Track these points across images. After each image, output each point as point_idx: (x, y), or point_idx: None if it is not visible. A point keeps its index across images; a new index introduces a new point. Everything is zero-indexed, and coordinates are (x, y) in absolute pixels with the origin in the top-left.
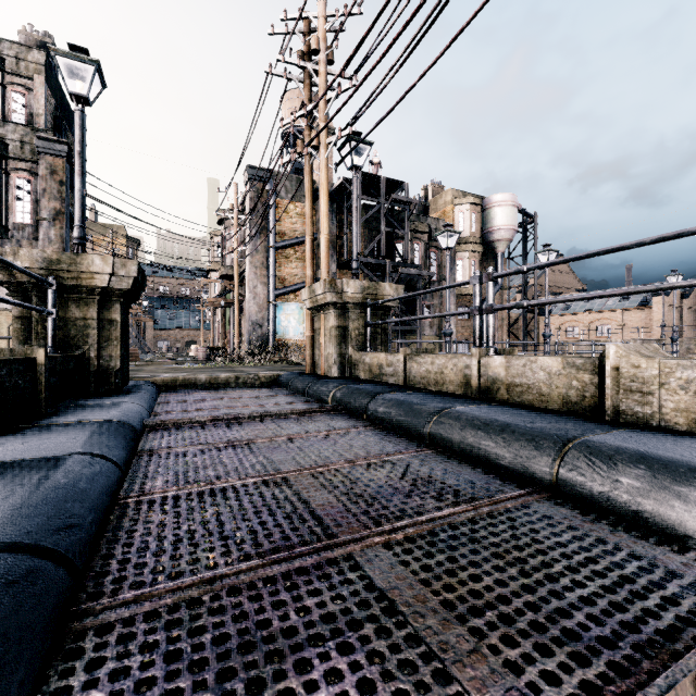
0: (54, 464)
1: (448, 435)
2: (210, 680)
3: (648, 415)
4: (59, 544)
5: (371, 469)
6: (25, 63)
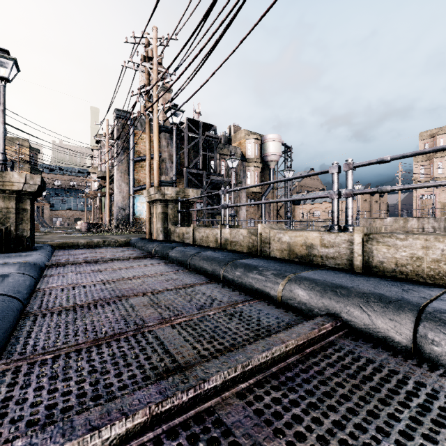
0: (5, 276)
1: (194, 264)
2: (70, 320)
3: (270, 252)
4: (16, 296)
5: (154, 277)
6: None
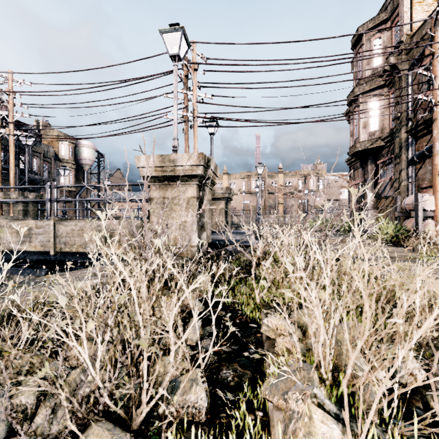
0: None
1: None
2: None
3: None
4: None
5: None
6: None
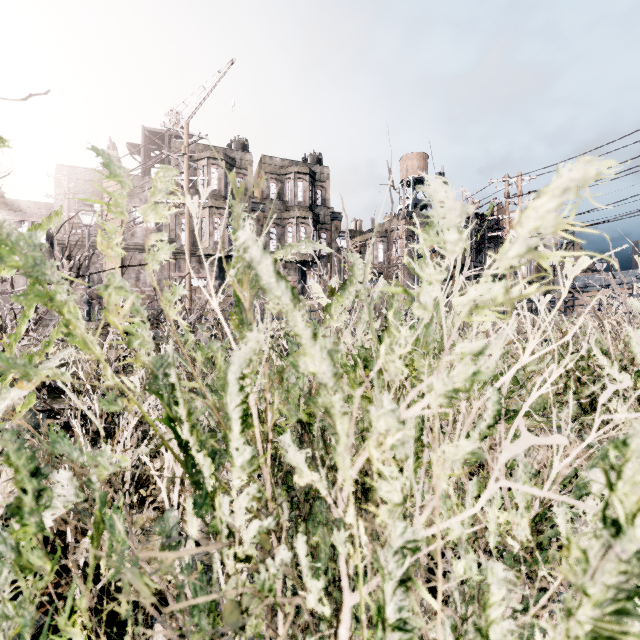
0: None
1: None
2: None
3: None
4: None
5: None
6: (323, 175)
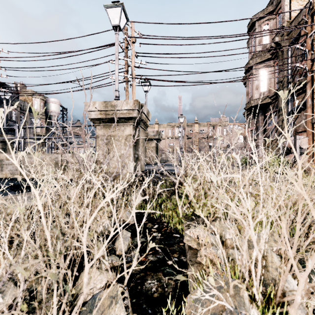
0: None
1: None
2: None
3: None
4: None
5: None
6: None
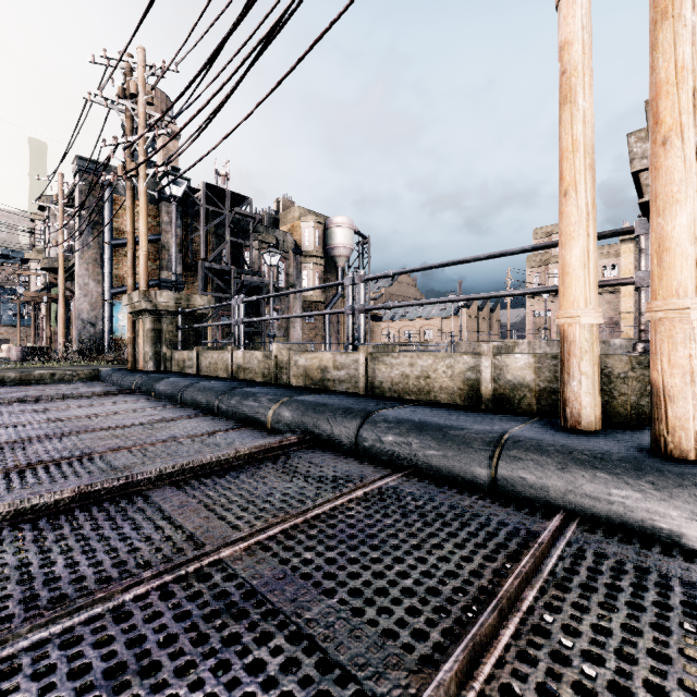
0: None
1: (187, 397)
2: None
3: (286, 379)
4: None
5: (125, 414)
6: None
